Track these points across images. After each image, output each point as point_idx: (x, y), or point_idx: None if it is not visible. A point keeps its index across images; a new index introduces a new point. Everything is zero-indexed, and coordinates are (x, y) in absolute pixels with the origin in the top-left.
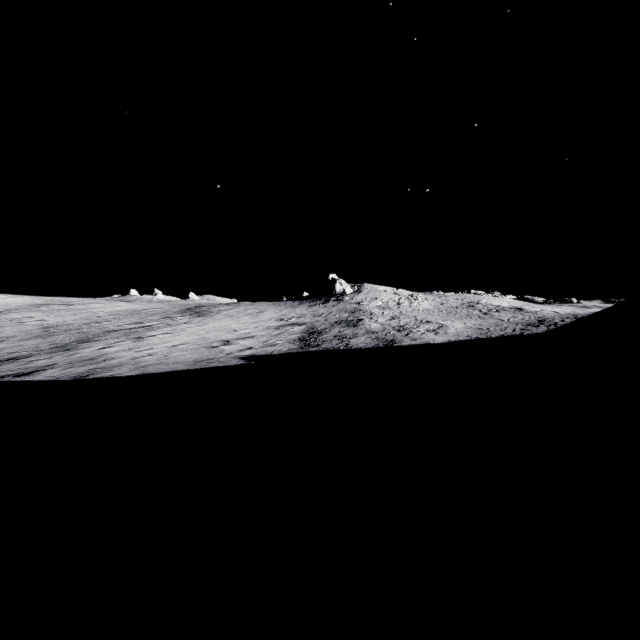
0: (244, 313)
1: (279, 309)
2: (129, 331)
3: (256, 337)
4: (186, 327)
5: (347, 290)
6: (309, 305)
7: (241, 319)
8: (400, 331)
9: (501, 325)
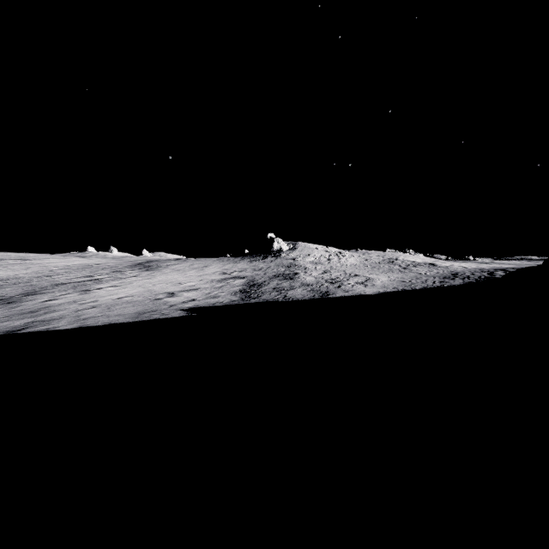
0: (190, 267)
1: (222, 264)
2: (78, 284)
3: (200, 289)
4: (134, 280)
5: (283, 247)
6: (250, 260)
7: (187, 273)
8: (332, 283)
9: (421, 278)
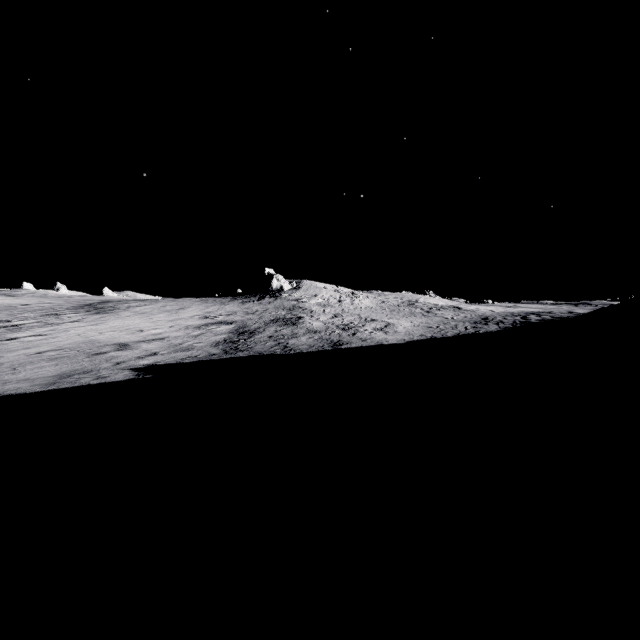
0: (160, 310)
1: (205, 306)
2: None
3: (167, 339)
4: (72, 327)
5: (285, 286)
6: (242, 302)
7: (154, 317)
8: (346, 330)
9: (449, 323)
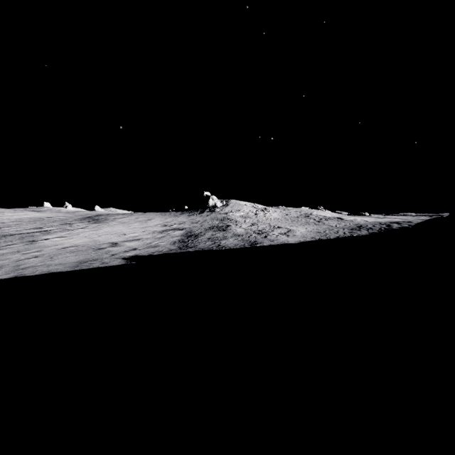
0: (135, 220)
1: (164, 217)
2: (25, 235)
3: (142, 239)
4: (81, 231)
5: (218, 204)
6: (188, 215)
7: (131, 225)
8: (260, 234)
9: (333, 229)
